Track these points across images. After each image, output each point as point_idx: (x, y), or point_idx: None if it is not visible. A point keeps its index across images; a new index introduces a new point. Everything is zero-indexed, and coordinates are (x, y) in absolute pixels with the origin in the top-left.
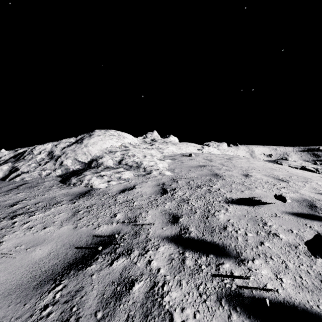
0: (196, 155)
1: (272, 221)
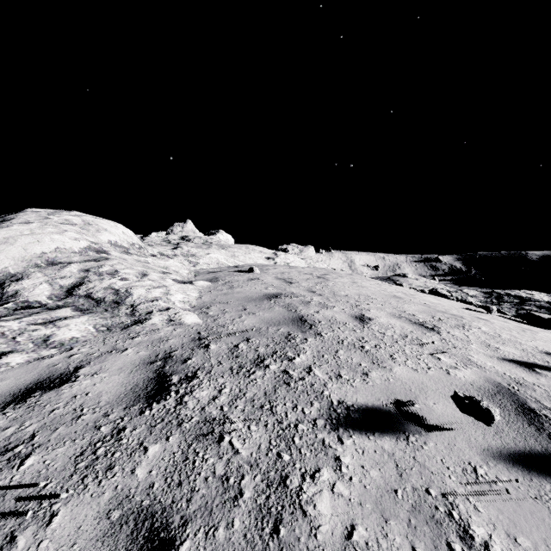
0: (263, 270)
1: (479, 510)
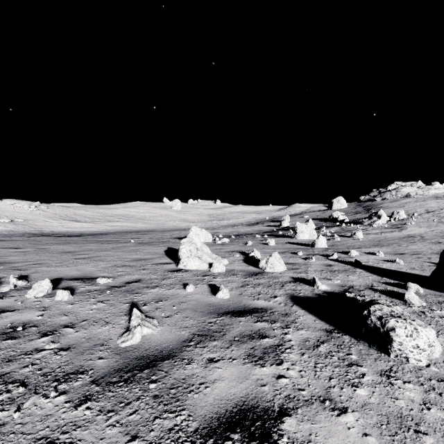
0: None
1: None
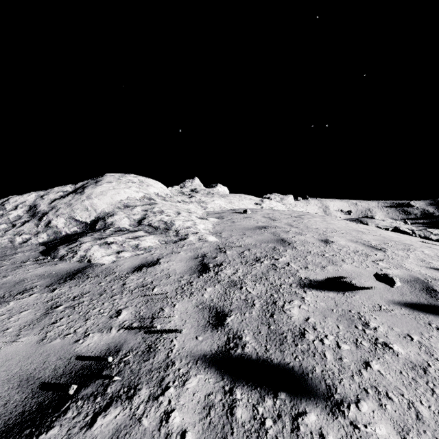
0: (253, 212)
1: (376, 318)
